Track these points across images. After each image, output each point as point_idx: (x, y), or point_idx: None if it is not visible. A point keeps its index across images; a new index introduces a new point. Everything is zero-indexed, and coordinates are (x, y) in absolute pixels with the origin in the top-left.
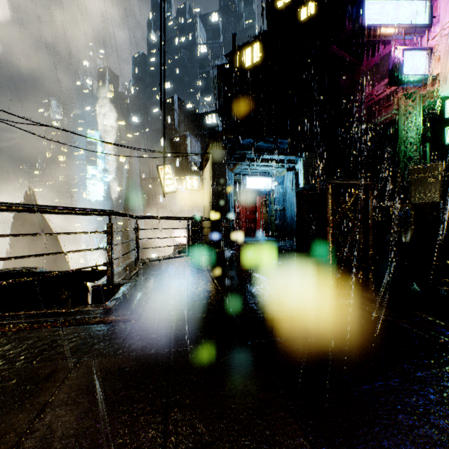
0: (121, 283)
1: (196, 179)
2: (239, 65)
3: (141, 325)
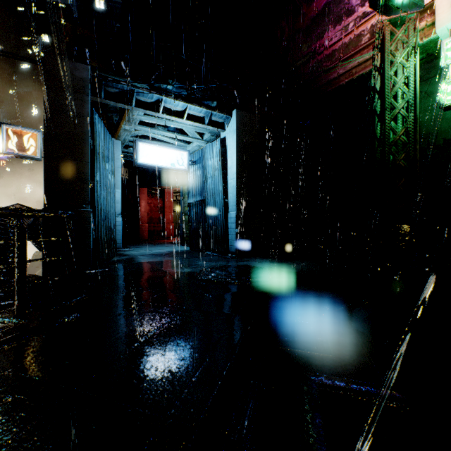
0: None
1: (33, 137)
2: None
3: None
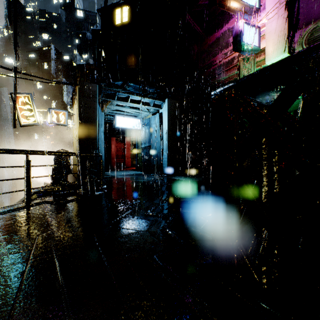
0: None
1: (64, 114)
2: (110, 21)
3: None
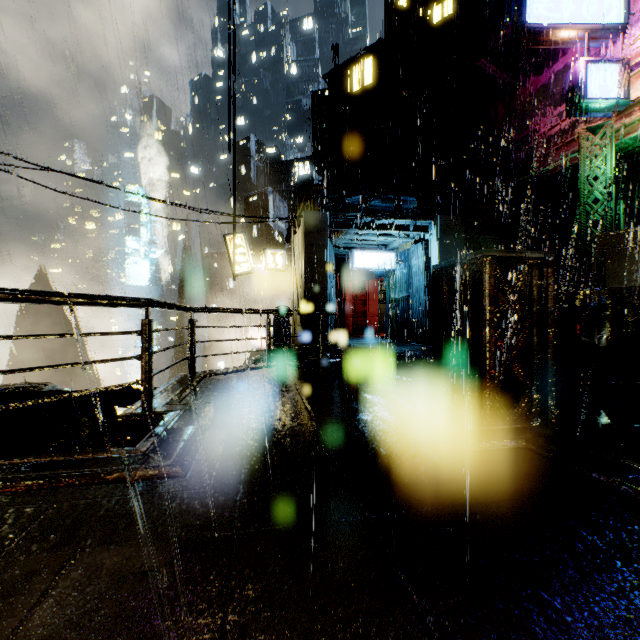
0: (163, 411)
1: (281, 255)
2: (343, 90)
3: (187, 485)
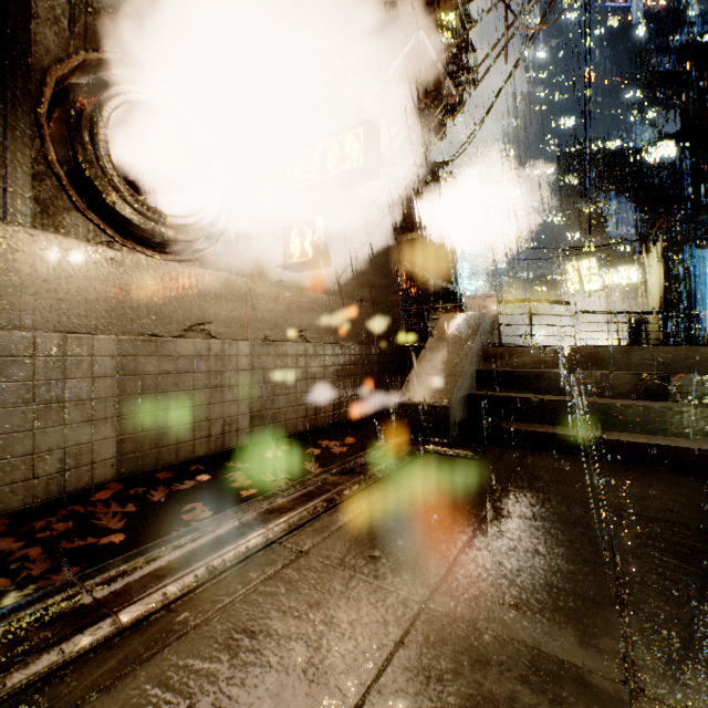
0: None
1: (635, 270)
2: None
3: None
